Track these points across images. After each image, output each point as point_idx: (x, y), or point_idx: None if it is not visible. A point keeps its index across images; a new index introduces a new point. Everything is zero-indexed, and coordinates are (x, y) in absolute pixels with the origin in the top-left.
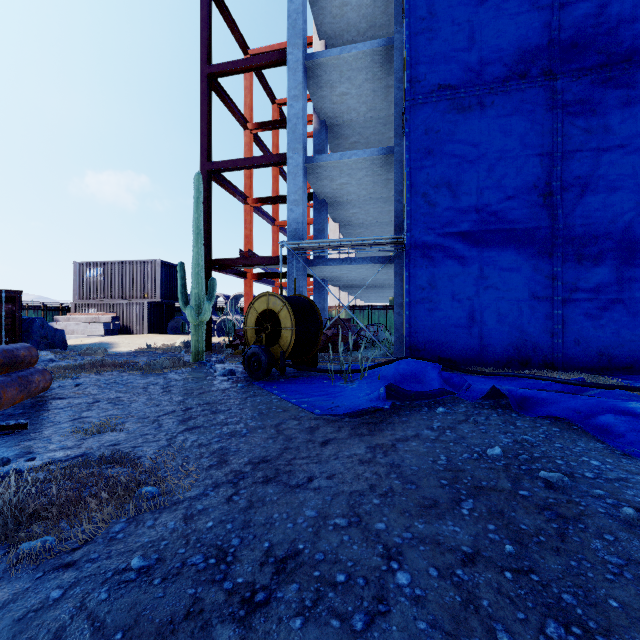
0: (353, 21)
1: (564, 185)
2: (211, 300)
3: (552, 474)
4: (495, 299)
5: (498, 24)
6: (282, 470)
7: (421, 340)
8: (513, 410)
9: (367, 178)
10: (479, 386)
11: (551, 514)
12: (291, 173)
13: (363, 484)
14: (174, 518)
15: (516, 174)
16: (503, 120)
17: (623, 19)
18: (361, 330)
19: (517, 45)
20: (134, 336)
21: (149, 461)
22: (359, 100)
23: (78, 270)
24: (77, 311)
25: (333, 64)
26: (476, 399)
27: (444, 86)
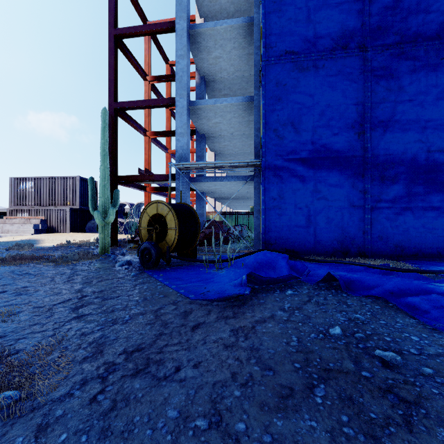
0: (224, 5)
1: (372, 126)
2: (115, 207)
3: (386, 353)
4: (325, 207)
5: (327, 9)
6: (153, 359)
7: (273, 236)
8: (343, 291)
9: (234, 119)
10: (316, 271)
11: (394, 398)
12: (178, 112)
13: (226, 372)
14: (25, 431)
15: (339, 117)
16: (330, 78)
17: (411, 12)
18: (230, 229)
19: (340, 25)
20: (58, 234)
21: (26, 355)
22: (229, 63)
23: (13, 183)
24: (12, 215)
25: (209, 34)
26: (315, 282)
27: (289, 52)
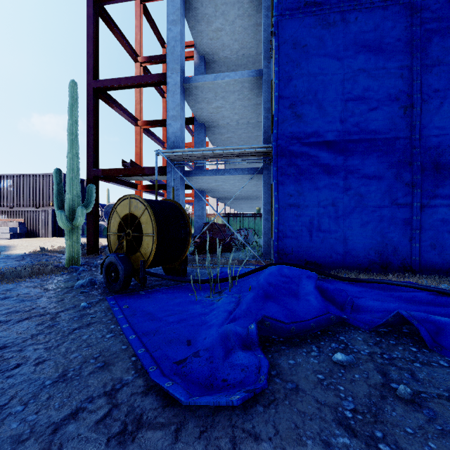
0: None
1: (422, 98)
2: (88, 206)
3: None
4: (358, 205)
5: None
6: None
7: (289, 244)
8: (432, 349)
9: (239, 102)
10: (364, 302)
11: None
12: (170, 91)
13: None
14: None
15: (378, 87)
16: (366, 35)
17: None
18: (234, 234)
19: None
20: (37, 239)
21: None
22: (232, 37)
23: None
24: None
25: None
26: (373, 327)
27: (310, 2)
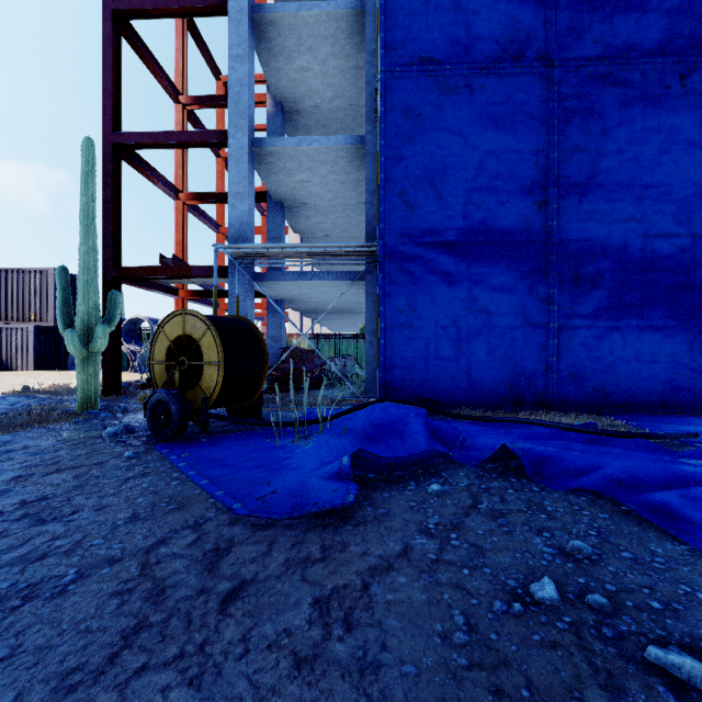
0: None
1: (560, 192)
2: (111, 322)
3: (676, 659)
4: (485, 325)
5: None
6: None
7: (399, 376)
8: (531, 479)
9: (333, 176)
10: (477, 440)
11: None
12: (233, 157)
13: None
14: None
15: (508, 175)
16: (494, 109)
17: (620, 7)
18: (326, 363)
19: (510, 20)
20: (10, 373)
21: None
22: (323, 81)
23: None
24: None
25: (289, 24)
26: (479, 462)
27: (426, 59)
